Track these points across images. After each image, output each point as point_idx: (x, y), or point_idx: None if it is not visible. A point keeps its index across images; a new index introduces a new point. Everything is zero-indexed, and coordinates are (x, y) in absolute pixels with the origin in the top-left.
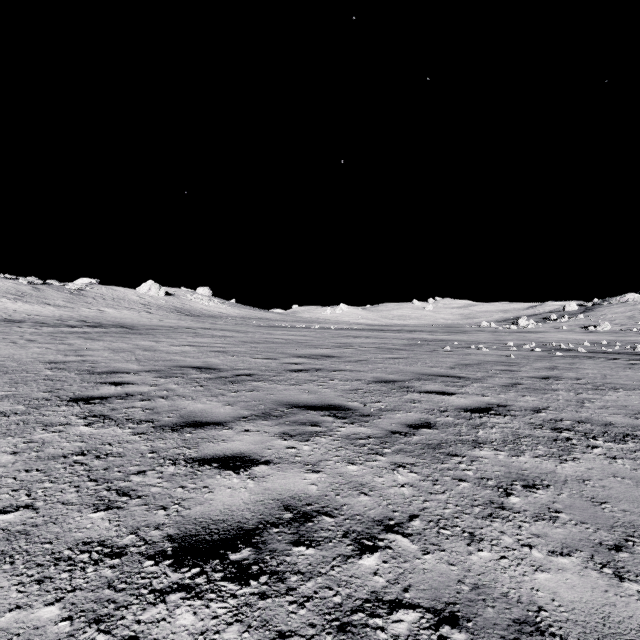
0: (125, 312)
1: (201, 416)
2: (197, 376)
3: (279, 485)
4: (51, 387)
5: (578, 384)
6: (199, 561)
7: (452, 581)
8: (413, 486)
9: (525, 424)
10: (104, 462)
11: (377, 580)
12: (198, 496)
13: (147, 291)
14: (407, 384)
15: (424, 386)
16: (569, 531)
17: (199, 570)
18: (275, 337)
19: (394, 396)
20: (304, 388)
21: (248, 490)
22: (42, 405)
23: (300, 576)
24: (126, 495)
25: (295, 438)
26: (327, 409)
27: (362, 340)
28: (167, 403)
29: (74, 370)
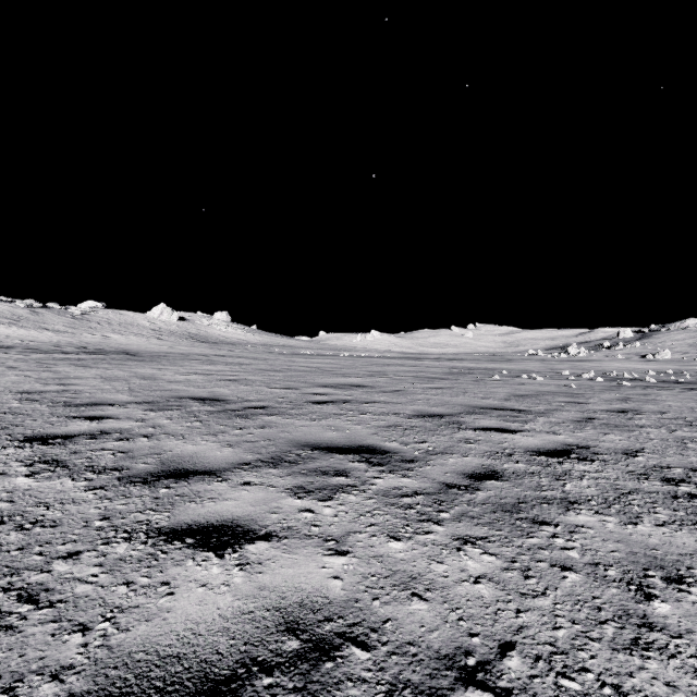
0: (132, 338)
1: (189, 462)
2: (197, 409)
3: (282, 579)
4: (8, 422)
5: (666, 419)
6: None
7: None
8: (493, 581)
9: (623, 473)
10: (24, 536)
11: None
12: (148, 602)
13: (158, 316)
14: (457, 419)
15: (478, 421)
16: None
17: None
18: (298, 365)
19: (443, 434)
20: (329, 424)
21: (232, 589)
22: None
23: None
24: (31, 601)
25: (313, 495)
26: (358, 452)
27: (397, 368)
28: (149, 444)
29: (48, 401)
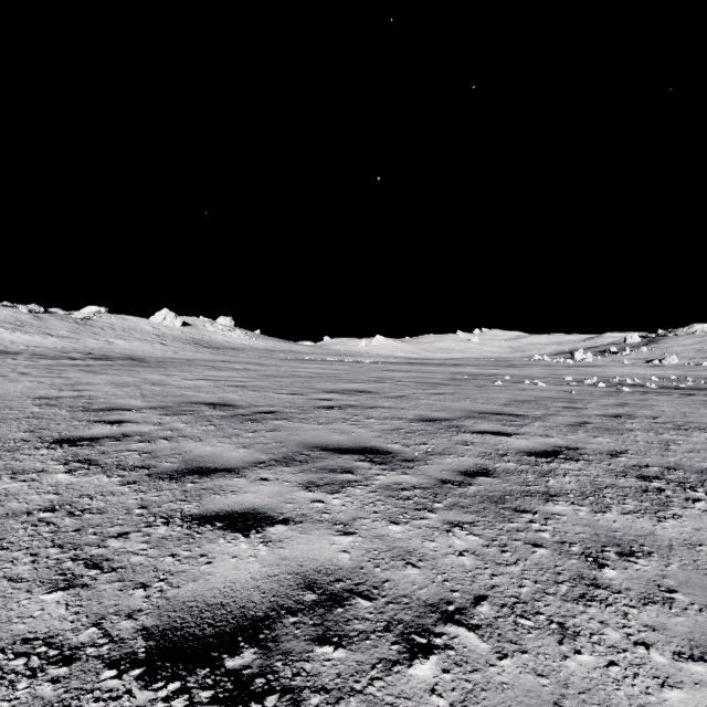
0: (136, 344)
1: (209, 461)
2: (210, 414)
3: (300, 552)
4: (34, 426)
5: (656, 423)
6: (181, 670)
7: (545, 704)
8: (475, 554)
9: (604, 471)
10: (77, 521)
11: (436, 702)
12: (192, 568)
13: (162, 321)
14: (456, 423)
15: (476, 425)
16: (694, 621)
17: (179, 686)
18: (303, 371)
19: (442, 437)
20: (335, 428)
21: (259, 560)
22: (18, 448)
23: (324, 696)
24: (97, 567)
25: (323, 489)
26: (362, 453)
27: (401, 374)
28: (170, 445)
29: (66, 407)
